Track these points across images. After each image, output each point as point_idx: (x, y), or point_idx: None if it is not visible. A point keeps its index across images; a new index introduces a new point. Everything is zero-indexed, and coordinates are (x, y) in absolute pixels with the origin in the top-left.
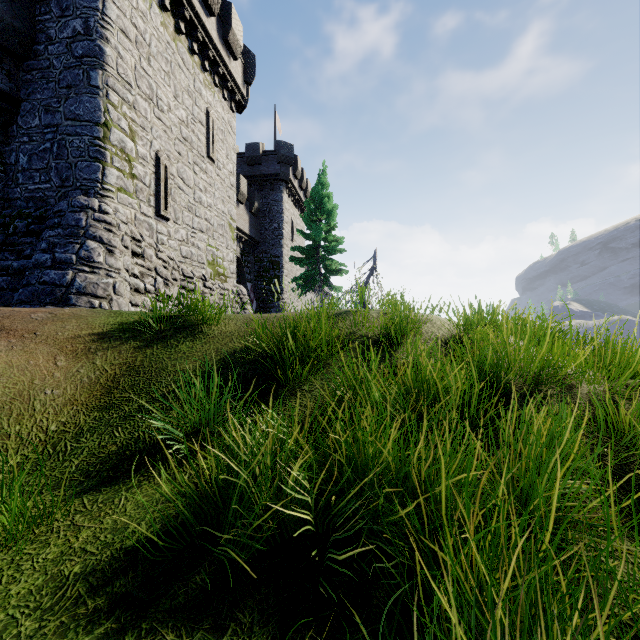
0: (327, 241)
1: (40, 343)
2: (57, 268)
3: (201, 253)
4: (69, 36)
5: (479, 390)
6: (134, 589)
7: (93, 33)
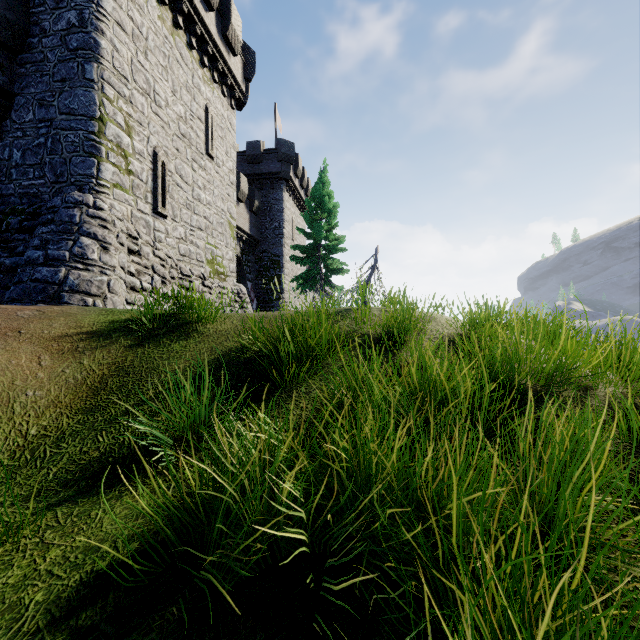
0: (328, 240)
1: (24, 342)
2: (49, 265)
3: (200, 251)
4: (63, 28)
5: (488, 392)
6: (102, 622)
7: (88, 25)
